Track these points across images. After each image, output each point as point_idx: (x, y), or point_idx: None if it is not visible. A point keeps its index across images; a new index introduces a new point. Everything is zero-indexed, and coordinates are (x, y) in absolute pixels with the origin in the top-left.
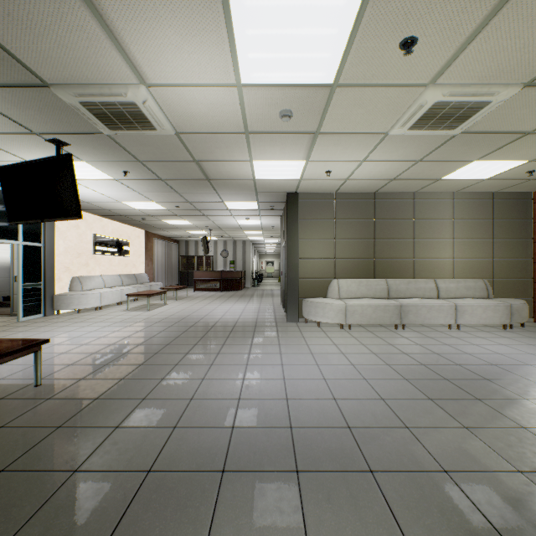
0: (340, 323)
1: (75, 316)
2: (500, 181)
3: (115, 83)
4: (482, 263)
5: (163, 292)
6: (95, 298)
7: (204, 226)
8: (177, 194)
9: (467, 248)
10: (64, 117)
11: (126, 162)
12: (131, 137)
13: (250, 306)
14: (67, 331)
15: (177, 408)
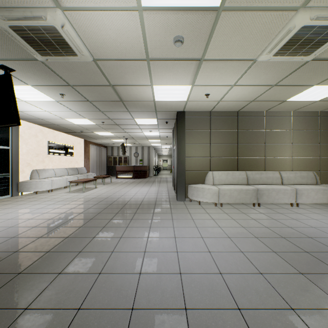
0: (214, 202)
1: (33, 196)
2: (327, 102)
3: (35, 6)
4: (312, 160)
5: (94, 180)
6: (48, 184)
7: (122, 136)
8: (102, 113)
9: (301, 150)
10: (2, 44)
11: (60, 86)
12: (59, 64)
13: (152, 189)
14: (22, 208)
15: (86, 284)
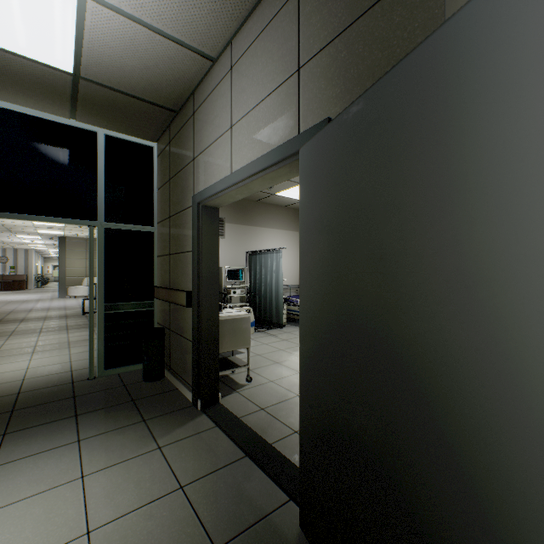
0: (86, 296)
1: None
2: None
3: None
4: None
5: None
6: None
7: None
8: None
9: None
10: None
11: None
12: None
13: (35, 296)
14: None
15: (13, 309)
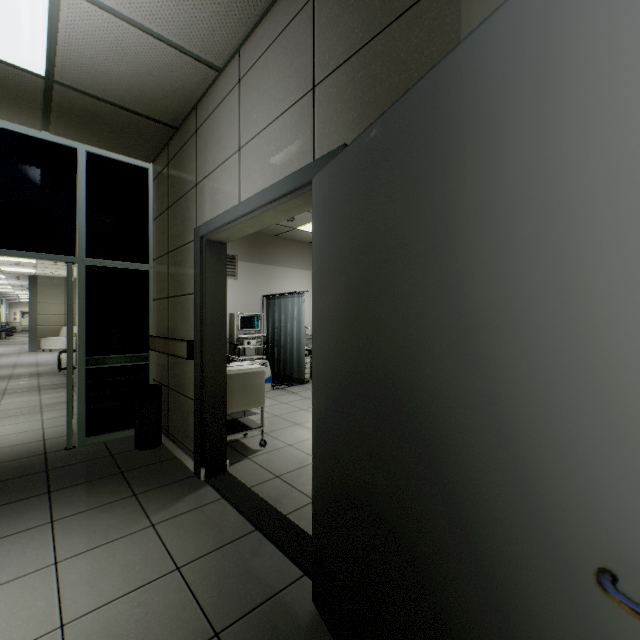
0: (65, 349)
1: None
2: None
3: None
4: None
5: None
6: None
7: None
8: None
9: None
10: None
11: None
12: None
13: None
14: None
15: None
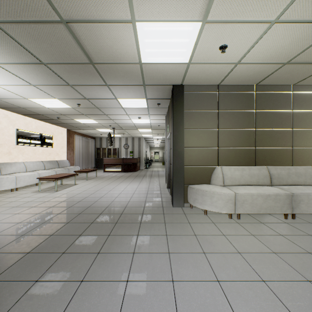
0: (228, 212)
1: None
2: None
3: None
4: None
5: (73, 175)
6: (10, 181)
7: (108, 125)
8: (71, 88)
9: None
10: None
11: None
12: None
13: (141, 187)
14: None
15: None
